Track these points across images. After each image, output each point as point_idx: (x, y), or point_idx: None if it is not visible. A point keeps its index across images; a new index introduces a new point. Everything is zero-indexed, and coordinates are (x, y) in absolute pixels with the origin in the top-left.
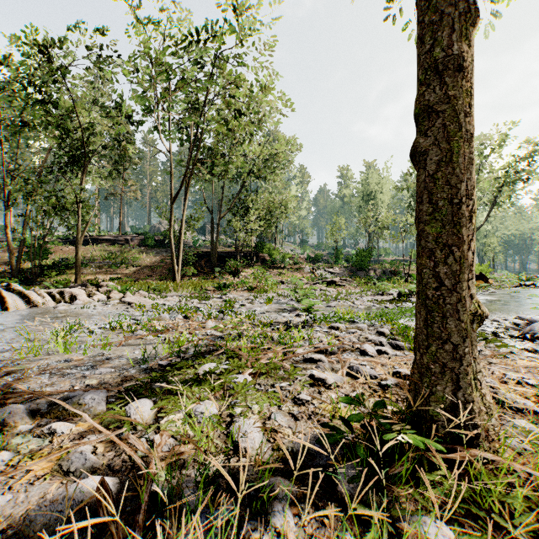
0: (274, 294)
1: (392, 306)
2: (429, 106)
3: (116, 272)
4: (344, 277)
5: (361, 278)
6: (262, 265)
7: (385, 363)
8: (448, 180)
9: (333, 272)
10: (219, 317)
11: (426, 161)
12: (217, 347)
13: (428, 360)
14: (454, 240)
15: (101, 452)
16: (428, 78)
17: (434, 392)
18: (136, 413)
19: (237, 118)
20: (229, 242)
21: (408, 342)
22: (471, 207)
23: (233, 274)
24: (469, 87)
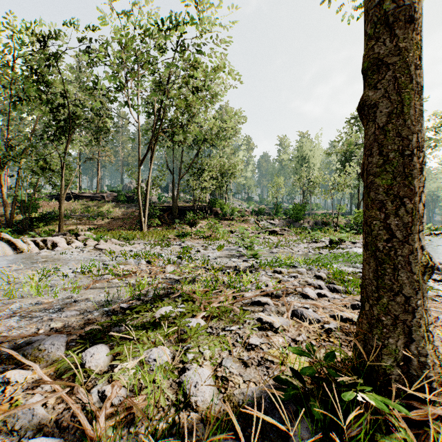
0: (224, 241)
1: (326, 252)
2: (379, 59)
3: (94, 223)
4: (283, 227)
5: (297, 228)
6: (215, 217)
7: (326, 306)
8: (399, 132)
9: (273, 223)
10: (177, 262)
11: (376, 113)
12: (174, 290)
13: (378, 312)
14: (405, 192)
15: (51, 404)
16: (377, 32)
17: (386, 345)
18: (90, 360)
19: (193, 94)
20: (188, 199)
21: (343, 285)
22: (421, 159)
23: (191, 224)
24: (419, 40)
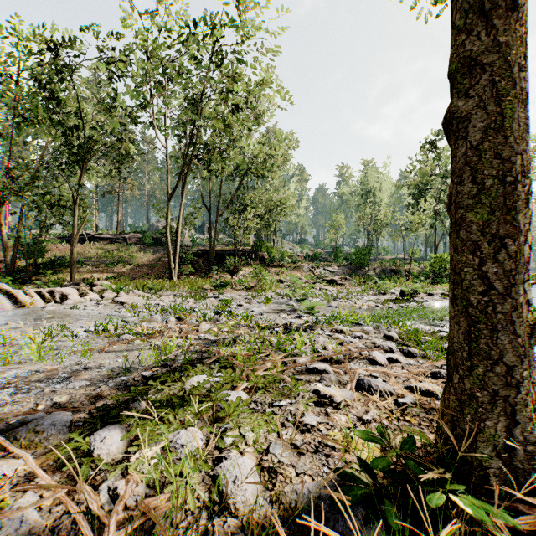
0: (272, 293)
1: (396, 306)
2: (471, 58)
3: (113, 270)
4: (343, 276)
5: (361, 276)
6: (260, 264)
7: (399, 375)
8: (498, 152)
9: (332, 270)
10: (214, 318)
11: (468, 129)
12: (210, 354)
13: (472, 386)
14: (507, 230)
15: (48, 506)
16: (469, 24)
17: (482, 429)
18: (100, 446)
19: (234, 113)
20: (228, 241)
21: (419, 347)
22: (526, 188)
23: (231, 272)
24: (523, 33)
